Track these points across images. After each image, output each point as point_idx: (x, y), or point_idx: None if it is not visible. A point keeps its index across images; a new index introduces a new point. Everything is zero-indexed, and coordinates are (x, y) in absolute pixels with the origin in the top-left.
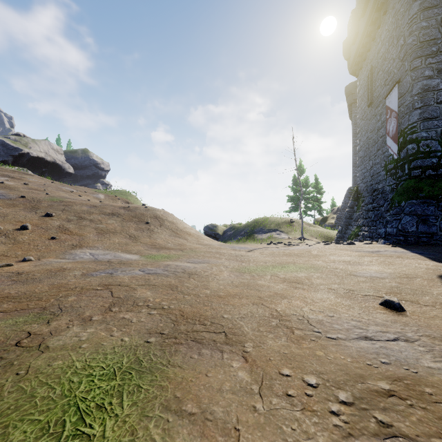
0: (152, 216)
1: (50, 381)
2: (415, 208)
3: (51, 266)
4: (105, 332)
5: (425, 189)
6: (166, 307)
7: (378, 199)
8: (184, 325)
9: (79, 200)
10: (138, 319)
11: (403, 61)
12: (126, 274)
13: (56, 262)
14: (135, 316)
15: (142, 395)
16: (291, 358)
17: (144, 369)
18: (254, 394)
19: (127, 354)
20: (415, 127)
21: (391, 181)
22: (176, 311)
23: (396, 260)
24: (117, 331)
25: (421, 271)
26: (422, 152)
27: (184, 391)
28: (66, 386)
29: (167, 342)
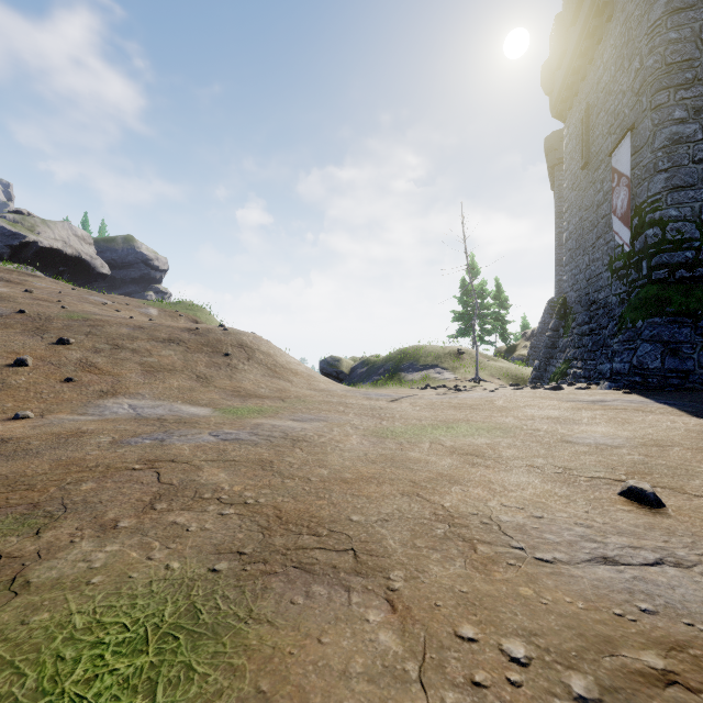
0: (235, 344)
1: (20, 658)
2: (659, 331)
3: (61, 428)
4: (138, 551)
5: (674, 300)
6: (252, 502)
7: (599, 316)
8: (281, 536)
9: (115, 318)
10: (200, 525)
11: (639, 96)
12: (187, 441)
13: (70, 421)
14: (196, 519)
15: (194, 688)
16: (476, 603)
17: (203, 628)
18: (410, 683)
19: (174, 597)
20: (658, 201)
21: (619, 288)
22: (268, 509)
23: (634, 415)
24: (161, 548)
25: (678, 434)
26: (670, 241)
27: (276, 677)
28: (49, 669)
29: (249, 571)
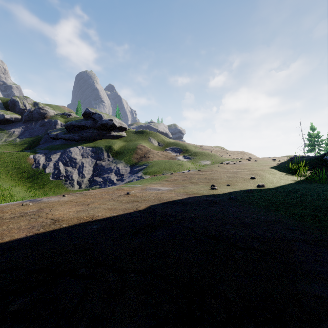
0: (248, 153)
1: None
2: None
3: None
4: None
5: None
6: None
7: None
8: None
9: (223, 150)
10: None
11: None
12: None
13: None
14: None
15: None
16: None
17: None
18: None
19: None
20: None
21: None
22: None
23: None
24: None
25: None
26: None
27: None
28: None
29: None
